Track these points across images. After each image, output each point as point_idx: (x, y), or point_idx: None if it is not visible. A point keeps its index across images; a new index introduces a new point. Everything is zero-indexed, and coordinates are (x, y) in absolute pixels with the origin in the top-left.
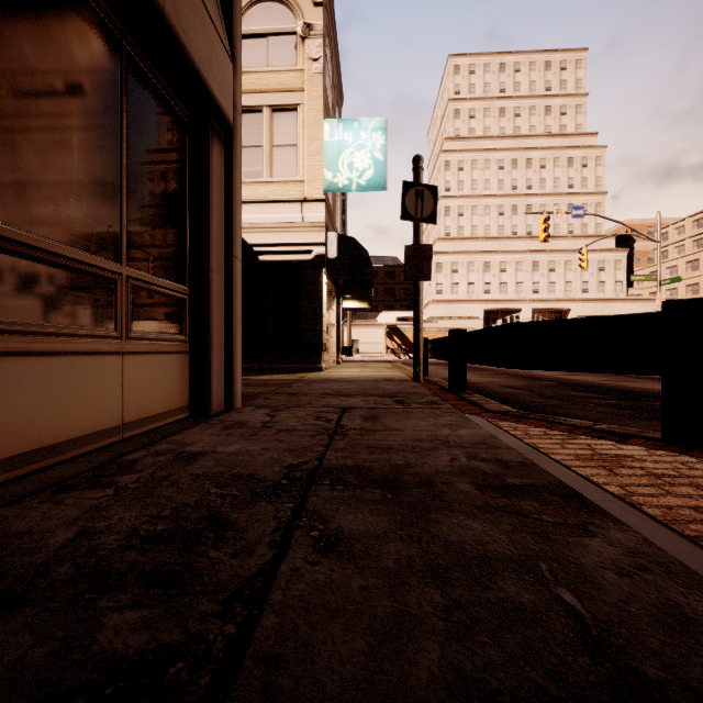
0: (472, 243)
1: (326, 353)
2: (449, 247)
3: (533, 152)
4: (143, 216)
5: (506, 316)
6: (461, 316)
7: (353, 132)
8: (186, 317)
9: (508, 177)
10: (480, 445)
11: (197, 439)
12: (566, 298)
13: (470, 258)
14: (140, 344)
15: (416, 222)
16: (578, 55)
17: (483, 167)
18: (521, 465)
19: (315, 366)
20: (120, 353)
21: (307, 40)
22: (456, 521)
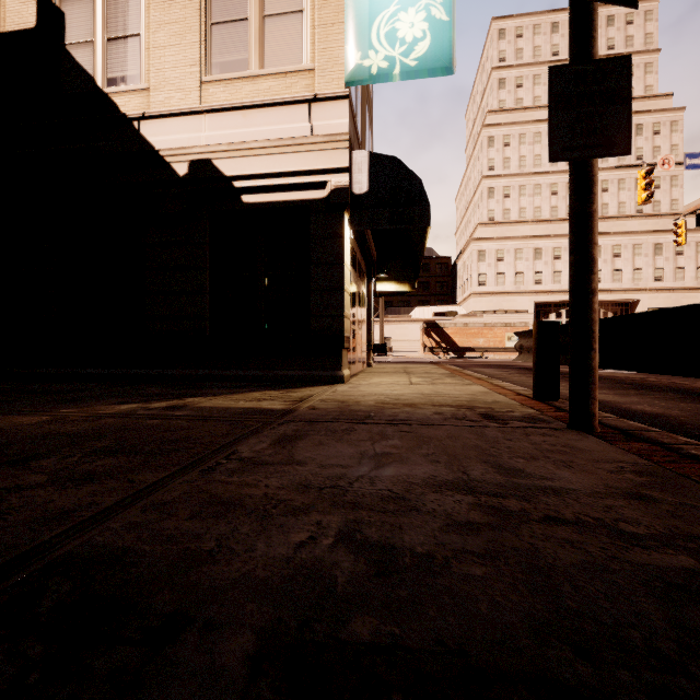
0: (520, 227)
1: (352, 352)
2: (493, 233)
3: None
4: None
5: (561, 310)
6: (508, 310)
7: None
8: None
9: None
10: None
11: None
12: (634, 287)
13: (518, 244)
14: None
15: (584, 1)
16: (647, 5)
17: (533, 141)
18: None
19: (332, 374)
20: None
21: None
22: None
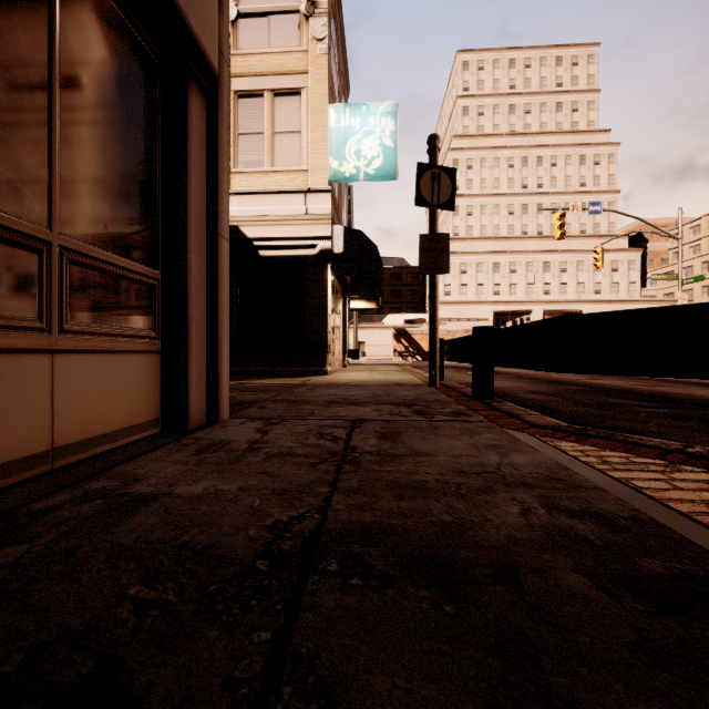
0: (481, 243)
1: (332, 355)
2: (458, 247)
3: (544, 149)
4: (88, 170)
5: (516, 318)
6: (470, 318)
7: (360, 117)
8: (155, 308)
9: (518, 175)
10: (552, 482)
11: (153, 471)
12: (578, 299)
13: (479, 259)
14: (82, 340)
15: (432, 208)
16: (590, 50)
17: (493, 165)
18: (637, 524)
19: (320, 369)
20: (48, 351)
21: (311, 18)
22: (610, 701)
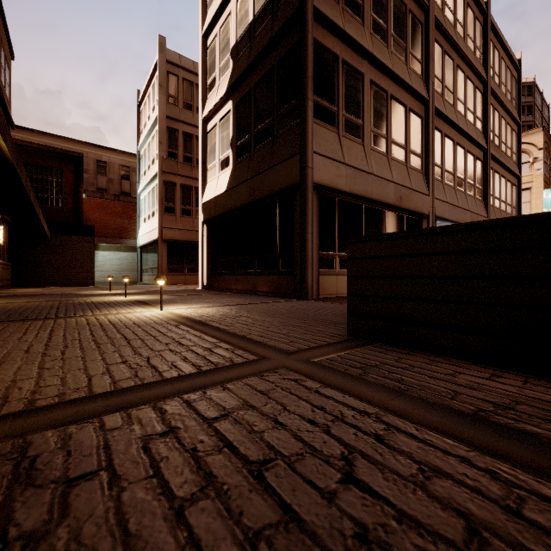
0: None
1: None
2: None
3: None
4: None
5: None
6: None
7: None
8: None
9: None
10: None
11: None
12: None
13: None
14: None
15: None
16: None
17: None
18: None
19: None
20: None
21: (534, 163)
22: None
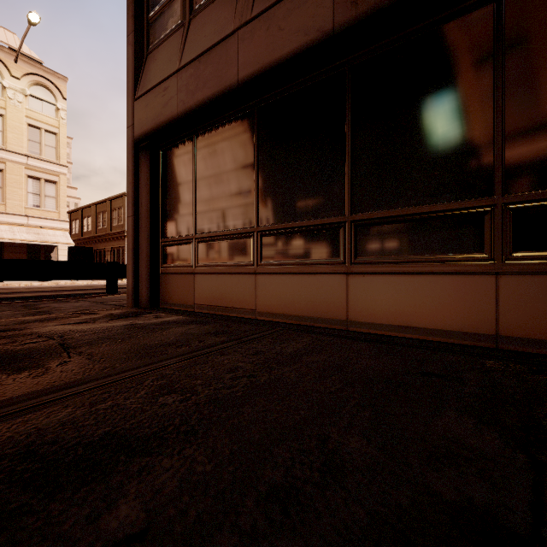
0: None
1: None
2: None
3: None
4: None
5: None
6: None
7: None
8: None
9: None
10: None
11: None
12: None
13: None
14: None
15: None
16: None
17: None
18: None
19: None
20: None
21: None
22: None
